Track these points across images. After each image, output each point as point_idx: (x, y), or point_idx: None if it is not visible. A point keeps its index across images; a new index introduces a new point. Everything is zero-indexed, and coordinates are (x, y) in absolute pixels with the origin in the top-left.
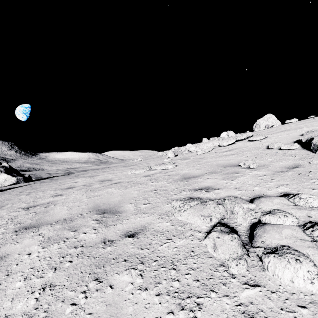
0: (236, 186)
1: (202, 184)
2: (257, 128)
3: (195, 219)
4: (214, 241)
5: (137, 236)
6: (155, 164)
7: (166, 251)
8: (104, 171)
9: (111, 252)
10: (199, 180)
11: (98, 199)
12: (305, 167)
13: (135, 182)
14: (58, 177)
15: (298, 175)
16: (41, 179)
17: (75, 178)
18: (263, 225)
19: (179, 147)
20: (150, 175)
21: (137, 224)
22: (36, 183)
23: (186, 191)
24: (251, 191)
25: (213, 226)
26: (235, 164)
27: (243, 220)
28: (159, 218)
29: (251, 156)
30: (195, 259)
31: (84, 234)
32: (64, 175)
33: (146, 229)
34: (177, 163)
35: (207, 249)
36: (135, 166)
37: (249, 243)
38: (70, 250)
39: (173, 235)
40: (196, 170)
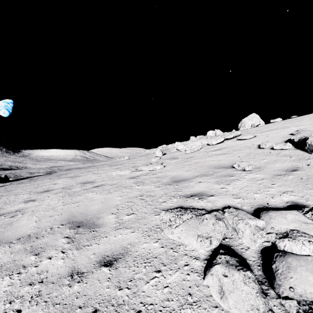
0: (233, 192)
1: (194, 189)
2: (242, 127)
3: (189, 240)
4: (220, 282)
5: (116, 264)
6: (142, 163)
7: (154, 292)
8: (88, 170)
9: (78, 293)
10: (190, 184)
11: (74, 208)
12: (306, 170)
13: (120, 185)
14: (39, 177)
15: (300, 180)
16: (20, 178)
17: (56, 179)
18: (284, 256)
19: (167, 145)
20: (136, 176)
21: (117, 245)
22: (12, 184)
23: (176, 198)
24: (252, 199)
25: (213, 250)
26: (227, 165)
27: (250, 242)
28: (145, 236)
29: (243, 156)
30: (194, 309)
31: (48, 261)
32: (46, 174)
33: (128, 254)
34: (165, 163)
35: (211, 293)
36: (121, 166)
37: (265, 280)
38: (24, 288)
39: (163, 264)
40: (186, 171)
